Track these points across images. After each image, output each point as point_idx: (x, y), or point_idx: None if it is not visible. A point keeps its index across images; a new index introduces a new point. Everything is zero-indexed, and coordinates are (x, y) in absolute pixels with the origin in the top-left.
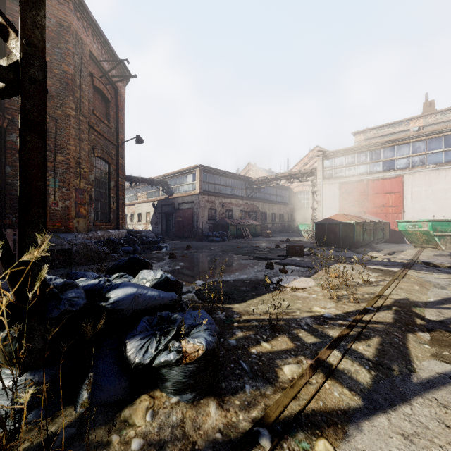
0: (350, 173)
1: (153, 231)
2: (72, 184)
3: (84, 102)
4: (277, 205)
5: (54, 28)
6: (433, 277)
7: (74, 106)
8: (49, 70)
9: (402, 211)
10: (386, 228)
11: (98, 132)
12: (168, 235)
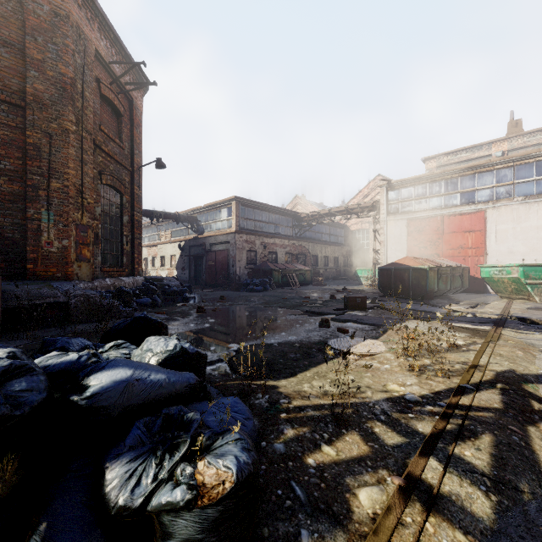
0: (421, 206)
1: (179, 278)
2: (71, 218)
3: (87, 114)
4: (331, 246)
5: (48, 18)
6: (535, 339)
7: (74, 119)
8: (41, 71)
9: (484, 254)
10: (465, 275)
11: (106, 153)
12: (197, 282)
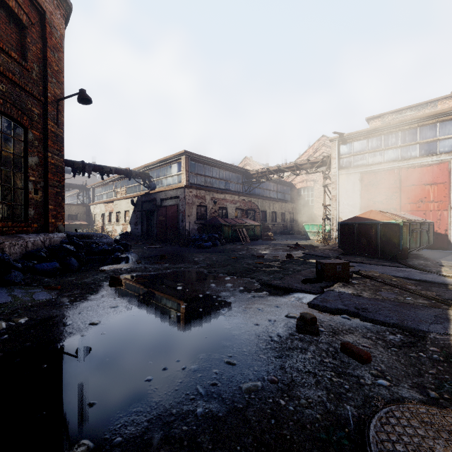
0: (375, 159)
1: (132, 233)
2: None
3: None
4: (279, 203)
5: None
6: None
7: None
8: None
9: (448, 208)
10: (430, 230)
11: None
12: (149, 237)
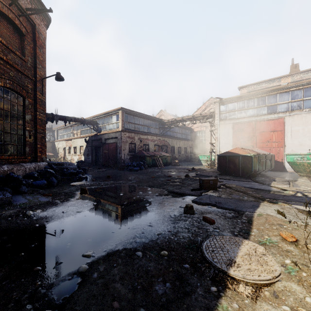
0: (241, 115)
1: (85, 161)
2: None
3: None
4: (183, 141)
5: None
6: None
7: None
8: None
9: (283, 146)
10: (272, 159)
11: (5, 61)
12: (97, 164)
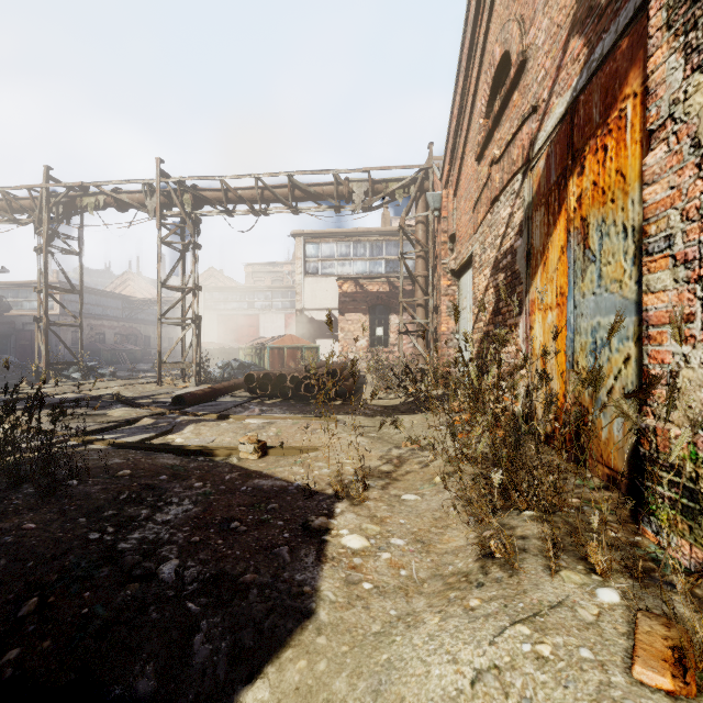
0: (226, 307)
1: None
2: None
3: None
4: (166, 328)
5: None
6: None
7: None
8: None
9: None
10: None
11: None
12: None
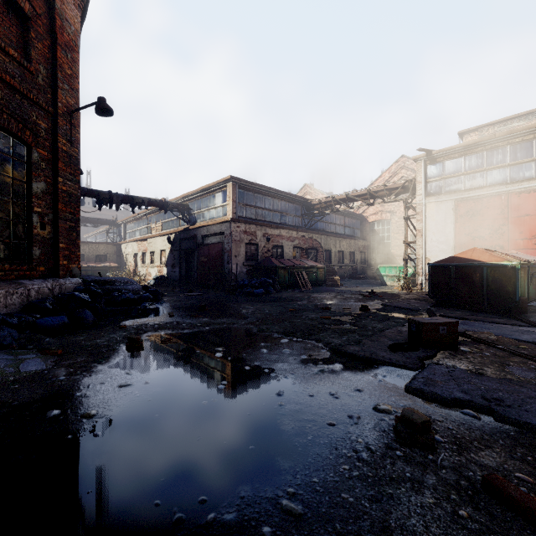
0: (474, 183)
1: (169, 277)
2: None
3: None
4: (347, 240)
5: None
6: None
7: None
8: None
9: None
10: None
11: None
12: (188, 282)
